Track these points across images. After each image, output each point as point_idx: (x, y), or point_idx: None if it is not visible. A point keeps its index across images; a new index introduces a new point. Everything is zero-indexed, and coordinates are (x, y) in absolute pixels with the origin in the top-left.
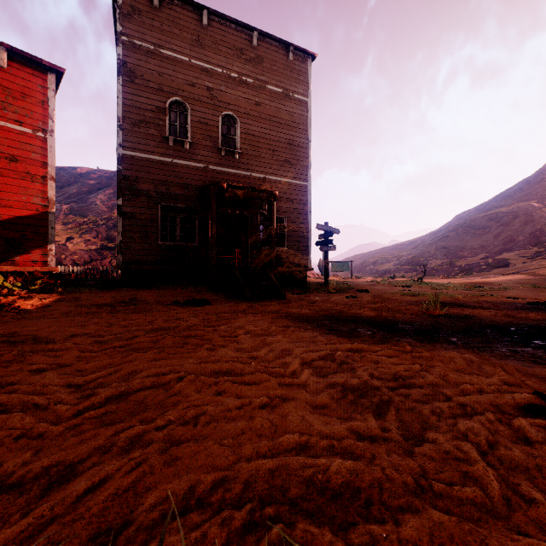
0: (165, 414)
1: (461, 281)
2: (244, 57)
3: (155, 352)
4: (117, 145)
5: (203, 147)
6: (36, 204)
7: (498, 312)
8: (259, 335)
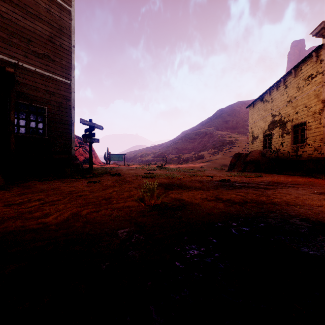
0: None
1: (184, 166)
2: None
3: None
4: None
5: None
6: None
7: (208, 194)
8: None
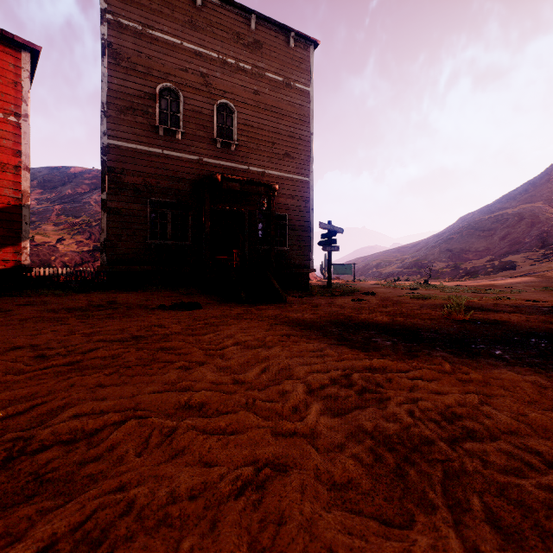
0: (56, 512)
1: (469, 284)
2: (241, 42)
3: (106, 374)
4: (101, 133)
5: (197, 137)
6: (7, 196)
7: (529, 317)
8: (252, 347)
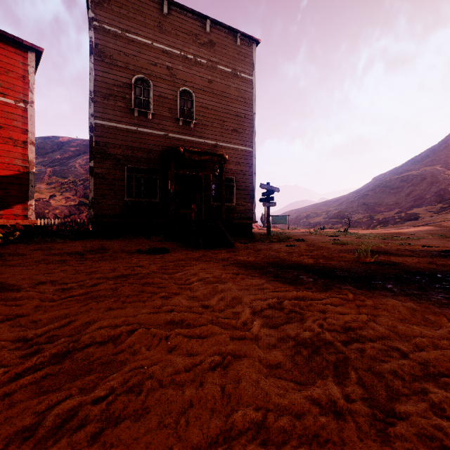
0: (108, 378)
1: (380, 232)
2: (199, 41)
3: (112, 301)
4: (89, 115)
5: (164, 117)
6: (18, 165)
7: (420, 259)
8: (211, 282)
